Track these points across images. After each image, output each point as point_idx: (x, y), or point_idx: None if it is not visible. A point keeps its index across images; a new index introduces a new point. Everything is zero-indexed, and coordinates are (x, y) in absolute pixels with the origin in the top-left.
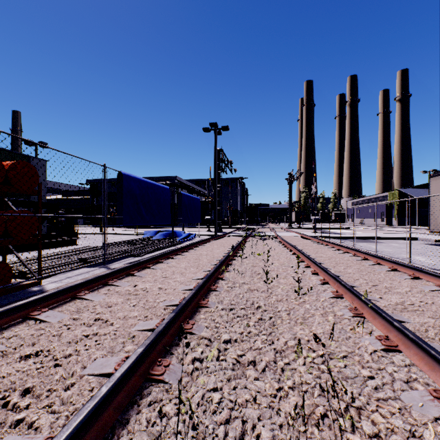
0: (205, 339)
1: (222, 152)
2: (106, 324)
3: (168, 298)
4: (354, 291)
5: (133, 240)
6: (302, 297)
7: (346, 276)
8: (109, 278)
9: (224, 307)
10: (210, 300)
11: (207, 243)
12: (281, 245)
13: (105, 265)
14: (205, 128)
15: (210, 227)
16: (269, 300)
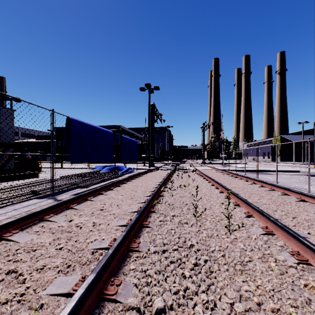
0: (133, 313)
1: (154, 107)
2: (16, 281)
3: (99, 237)
4: (290, 231)
5: (84, 173)
6: (232, 232)
7: (264, 207)
8: (46, 212)
9: (156, 250)
10: (142, 239)
11: (142, 176)
12: (200, 177)
13: (54, 196)
14: (141, 88)
15: (145, 162)
16: (200, 236)
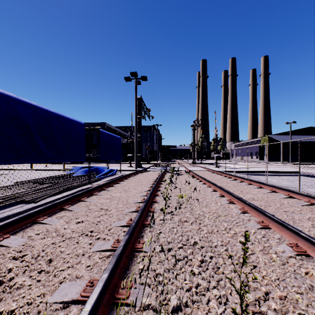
0: None
1: (141, 100)
2: None
3: None
4: None
5: (50, 178)
6: None
7: None
8: None
9: None
10: None
11: (124, 180)
12: (199, 182)
13: None
14: (126, 77)
15: (133, 163)
16: None
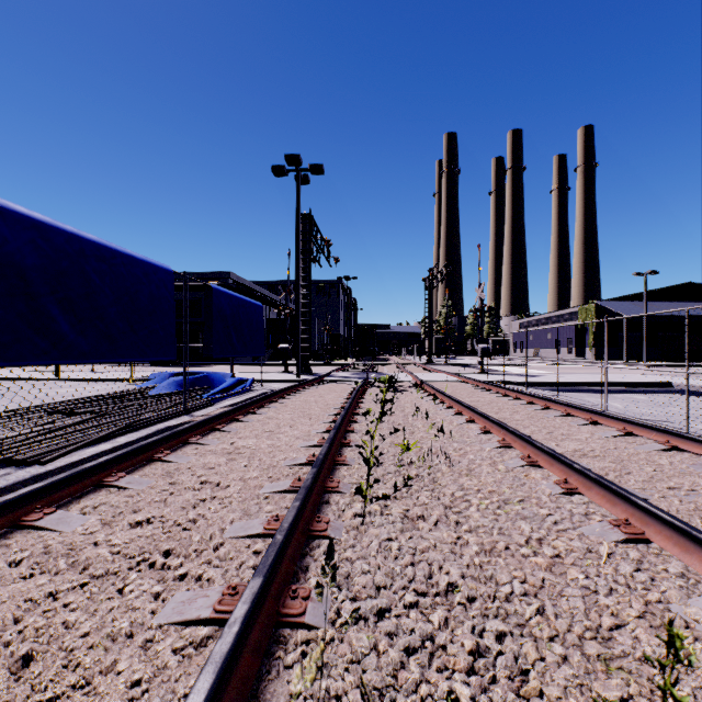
0: None
1: (311, 221)
2: None
3: None
4: None
5: (94, 399)
6: None
7: None
8: None
9: None
10: None
11: (269, 406)
12: (445, 409)
13: None
14: (276, 167)
15: (292, 363)
16: None
